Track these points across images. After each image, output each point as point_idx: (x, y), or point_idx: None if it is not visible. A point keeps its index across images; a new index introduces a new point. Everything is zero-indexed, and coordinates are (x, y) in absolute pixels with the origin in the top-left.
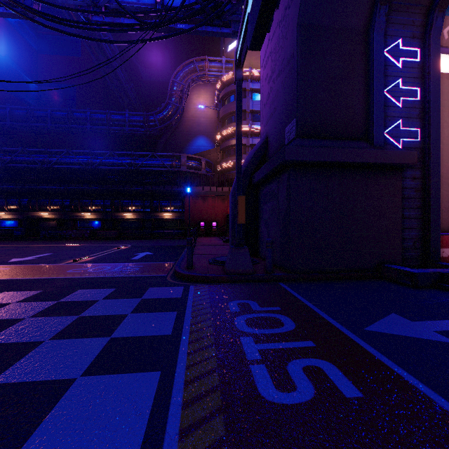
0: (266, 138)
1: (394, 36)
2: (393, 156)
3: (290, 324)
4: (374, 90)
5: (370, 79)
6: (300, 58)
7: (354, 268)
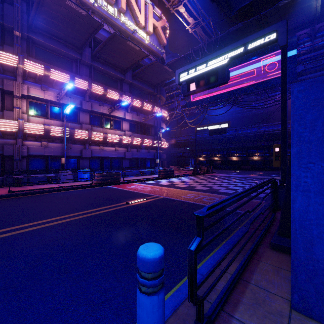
0: None
1: None
2: None
3: None
4: None
5: None
6: None
7: None
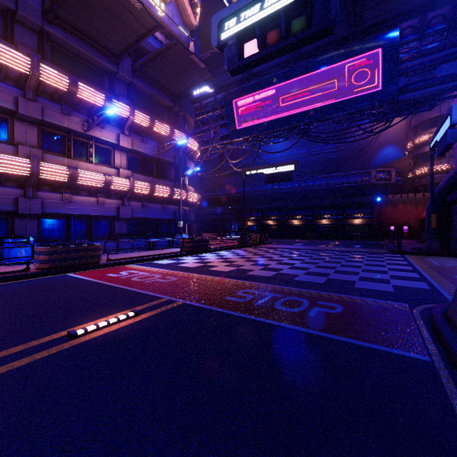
0: None
1: None
2: None
3: (453, 262)
4: None
5: None
6: None
7: None
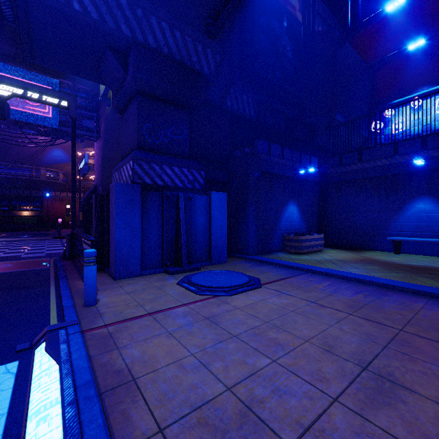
0: (96, 185)
1: None
2: None
3: None
4: None
5: None
6: (103, 169)
7: None
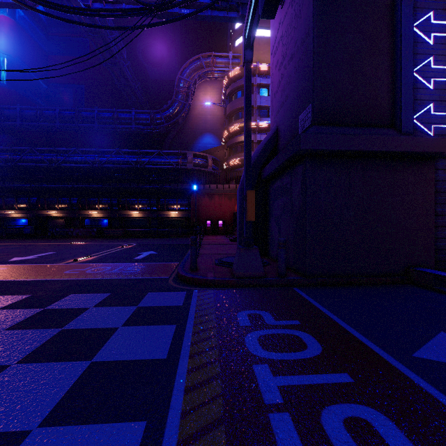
0: (277, 129)
1: (424, 9)
2: (426, 143)
3: (314, 346)
4: (402, 70)
5: (397, 58)
6: (317, 36)
7: (379, 271)
